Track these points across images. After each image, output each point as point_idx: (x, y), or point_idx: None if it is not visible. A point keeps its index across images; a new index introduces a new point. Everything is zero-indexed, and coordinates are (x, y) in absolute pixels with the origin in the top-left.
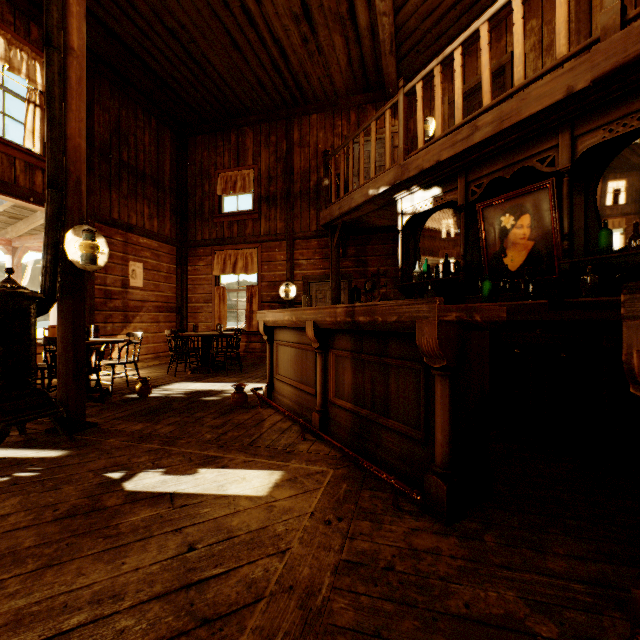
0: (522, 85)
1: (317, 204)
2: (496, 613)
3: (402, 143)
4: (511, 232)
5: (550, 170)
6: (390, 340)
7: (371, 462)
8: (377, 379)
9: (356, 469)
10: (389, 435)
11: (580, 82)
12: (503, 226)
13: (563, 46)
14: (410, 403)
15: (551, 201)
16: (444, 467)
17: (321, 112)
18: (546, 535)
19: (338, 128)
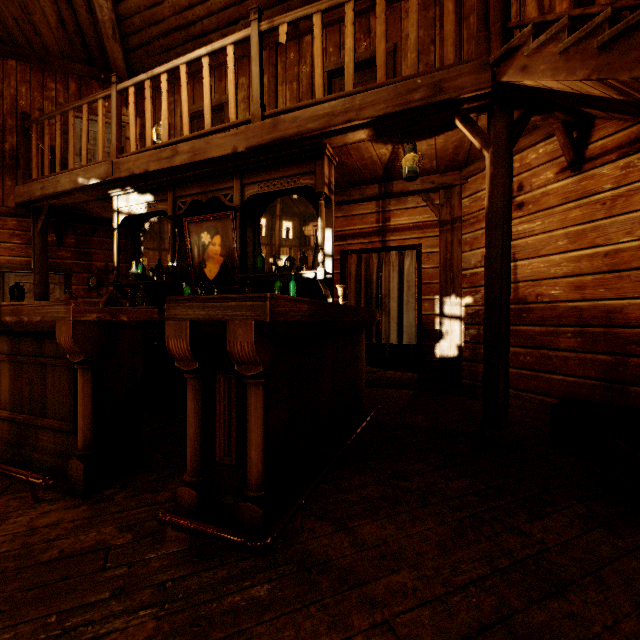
0: (210, 131)
1: (17, 174)
2: (87, 545)
3: (115, 140)
4: (209, 247)
5: (230, 204)
6: (47, 340)
7: (28, 467)
8: (36, 380)
9: (4, 479)
10: (46, 434)
11: (241, 146)
12: (203, 241)
13: (233, 114)
14: (65, 399)
15: (232, 228)
16: (86, 449)
17: (24, 61)
18: (171, 479)
19: (51, 91)
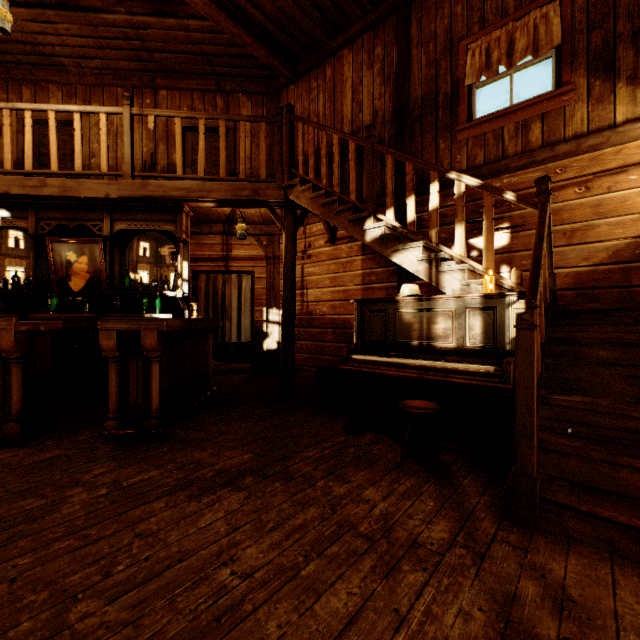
0: (81, 173)
1: None
2: (50, 457)
3: None
4: (75, 265)
5: (100, 234)
6: None
7: None
8: None
9: None
10: None
11: (114, 194)
12: (69, 259)
13: (106, 166)
14: None
15: (101, 252)
16: (19, 415)
17: None
18: (82, 432)
19: None
